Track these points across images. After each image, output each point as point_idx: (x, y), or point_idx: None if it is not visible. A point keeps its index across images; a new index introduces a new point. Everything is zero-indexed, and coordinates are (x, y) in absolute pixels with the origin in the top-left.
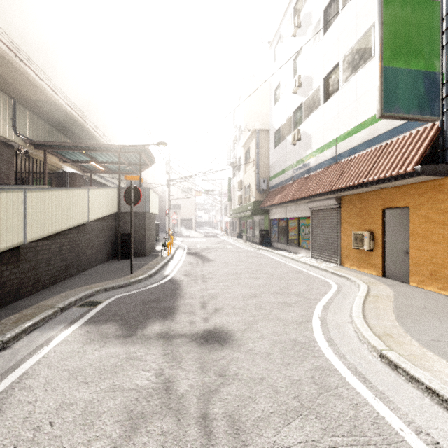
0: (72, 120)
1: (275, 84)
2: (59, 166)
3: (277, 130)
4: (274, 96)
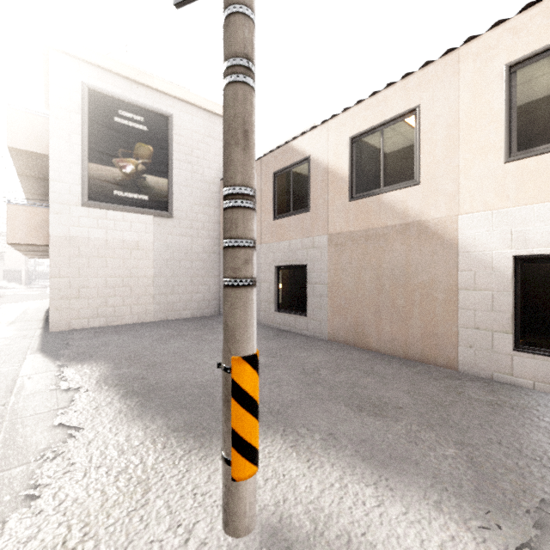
0: None
1: None
2: None
3: None
4: None
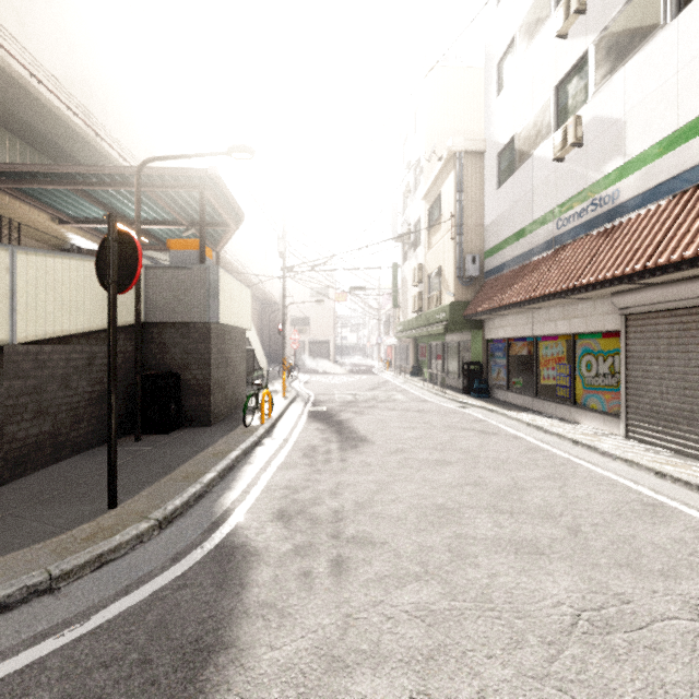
0: (61, 125)
1: (500, 47)
2: (60, 235)
3: (506, 146)
4: (496, 77)
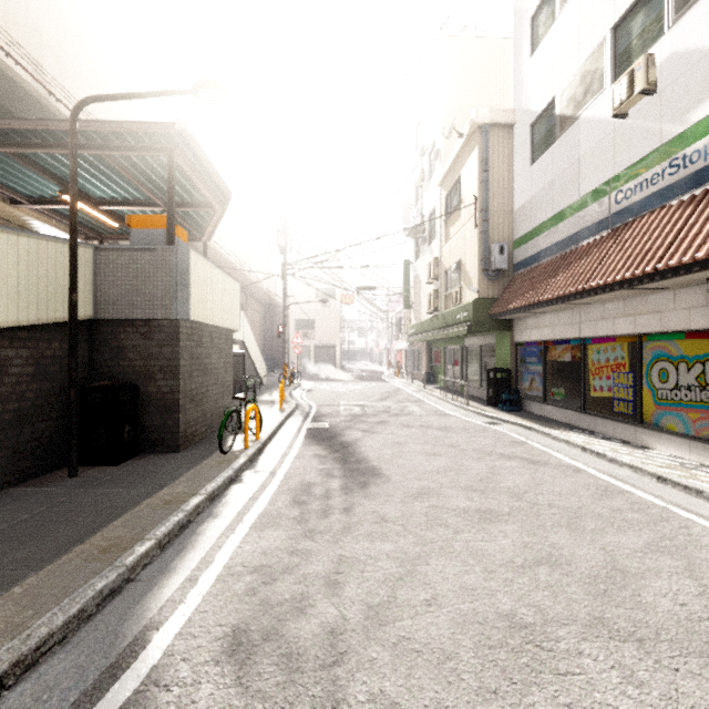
0: (1, 77)
1: None
2: (17, 220)
3: (542, 113)
4: (529, 34)
